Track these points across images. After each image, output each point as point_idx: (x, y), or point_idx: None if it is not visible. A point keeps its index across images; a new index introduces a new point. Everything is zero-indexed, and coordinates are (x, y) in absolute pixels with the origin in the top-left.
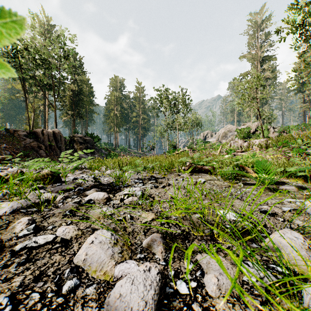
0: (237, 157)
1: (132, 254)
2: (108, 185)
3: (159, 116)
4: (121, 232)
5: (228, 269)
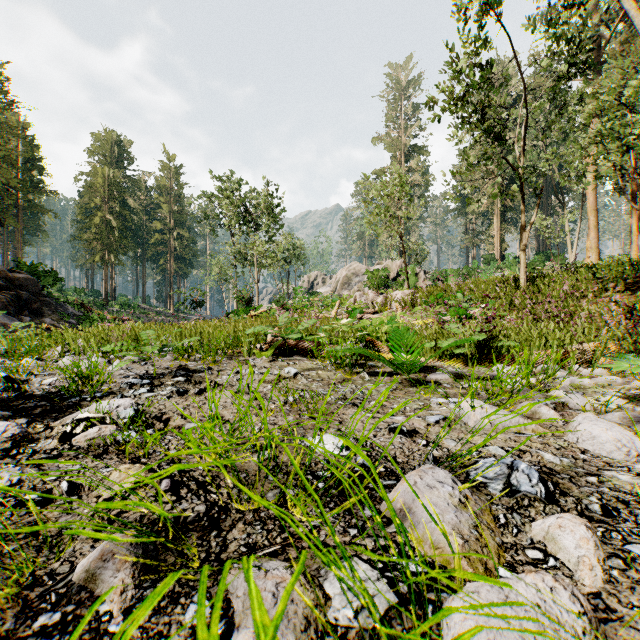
0: (362, 322)
1: (19, 622)
2: (45, 397)
3: (217, 235)
4: (19, 542)
5: (293, 603)
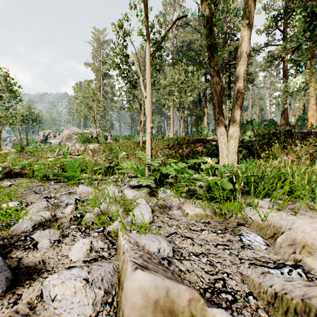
0: (61, 159)
1: None
2: None
3: None
4: None
5: None
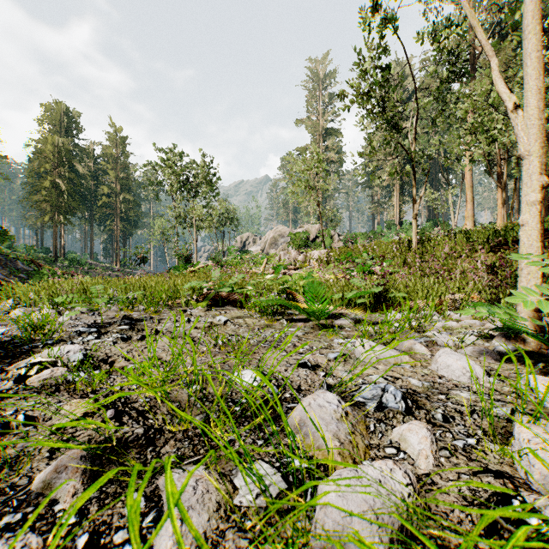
0: (284, 277)
1: None
2: None
3: (159, 200)
4: None
5: (208, 493)
